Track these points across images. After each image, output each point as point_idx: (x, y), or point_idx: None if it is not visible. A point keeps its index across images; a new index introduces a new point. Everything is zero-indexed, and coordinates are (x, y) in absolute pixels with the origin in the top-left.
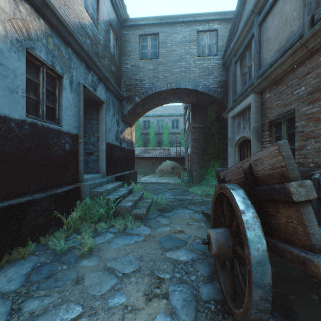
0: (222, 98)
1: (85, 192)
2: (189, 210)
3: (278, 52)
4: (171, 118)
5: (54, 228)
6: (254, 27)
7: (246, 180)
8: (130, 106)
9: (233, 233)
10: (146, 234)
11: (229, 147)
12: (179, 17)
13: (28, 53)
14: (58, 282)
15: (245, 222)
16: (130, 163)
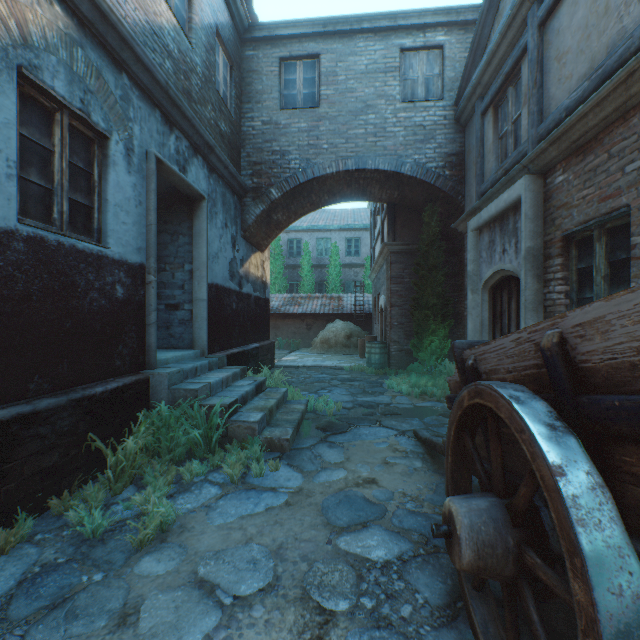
0: (454, 190)
1: (159, 390)
2: (386, 430)
3: (588, 79)
4: (344, 234)
5: (87, 475)
6: (527, 31)
7: (550, 375)
8: (259, 206)
9: (519, 516)
10: (292, 490)
11: (469, 293)
12: (363, 20)
13: (25, 79)
14: (76, 622)
15: (571, 504)
16: (260, 327)
